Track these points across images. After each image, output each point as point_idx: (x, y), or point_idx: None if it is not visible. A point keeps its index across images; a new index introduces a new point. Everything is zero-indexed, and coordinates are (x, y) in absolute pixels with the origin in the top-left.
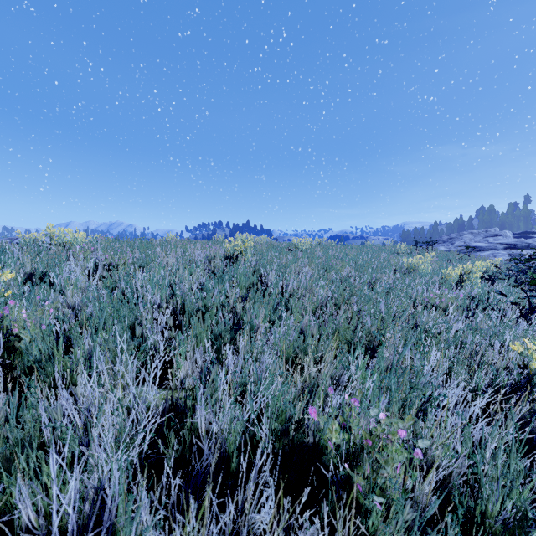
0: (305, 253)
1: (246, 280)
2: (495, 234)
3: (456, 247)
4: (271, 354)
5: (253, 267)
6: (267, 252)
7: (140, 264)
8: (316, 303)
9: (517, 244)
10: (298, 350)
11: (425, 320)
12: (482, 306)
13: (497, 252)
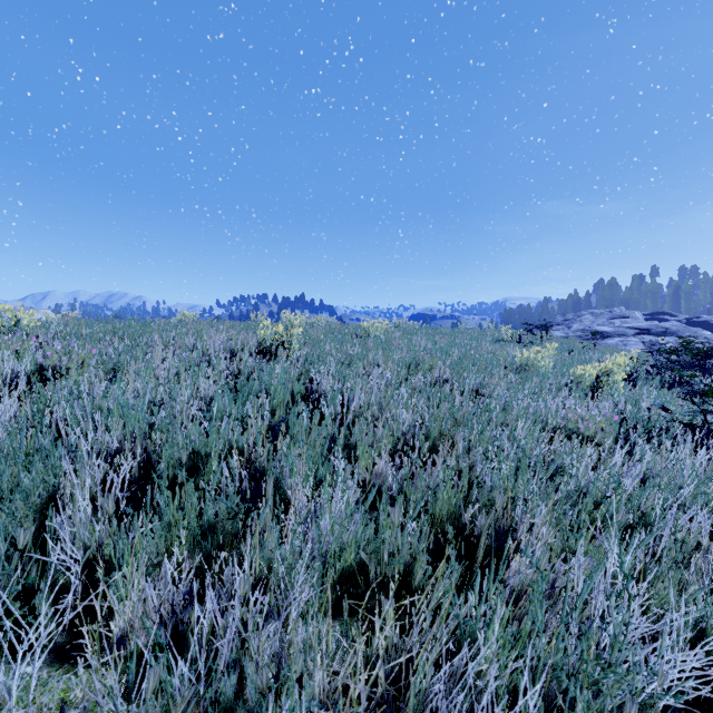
0: (378, 342)
1: (286, 391)
2: (621, 315)
3: (574, 332)
4: (307, 587)
5: (300, 367)
6: (324, 341)
7: (113, 364)
8: (396, 435)
9: (652, 329)
10: (364, 556)
11: (582, 474)
12: (642, 431)
13: (627, 339)
